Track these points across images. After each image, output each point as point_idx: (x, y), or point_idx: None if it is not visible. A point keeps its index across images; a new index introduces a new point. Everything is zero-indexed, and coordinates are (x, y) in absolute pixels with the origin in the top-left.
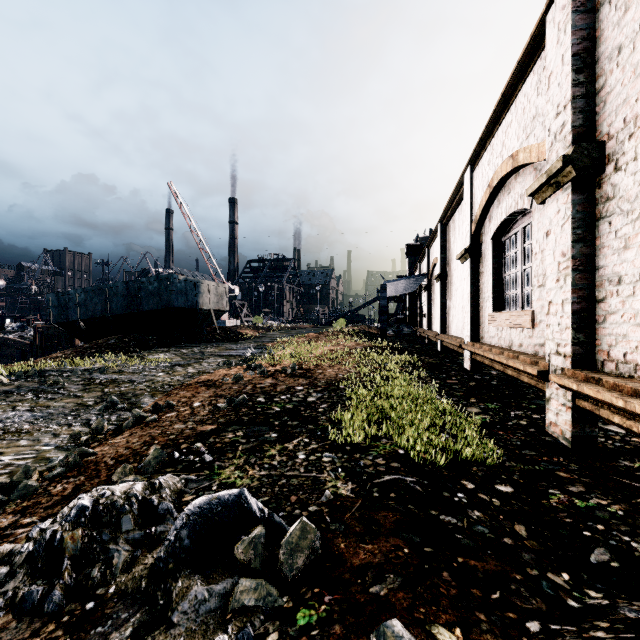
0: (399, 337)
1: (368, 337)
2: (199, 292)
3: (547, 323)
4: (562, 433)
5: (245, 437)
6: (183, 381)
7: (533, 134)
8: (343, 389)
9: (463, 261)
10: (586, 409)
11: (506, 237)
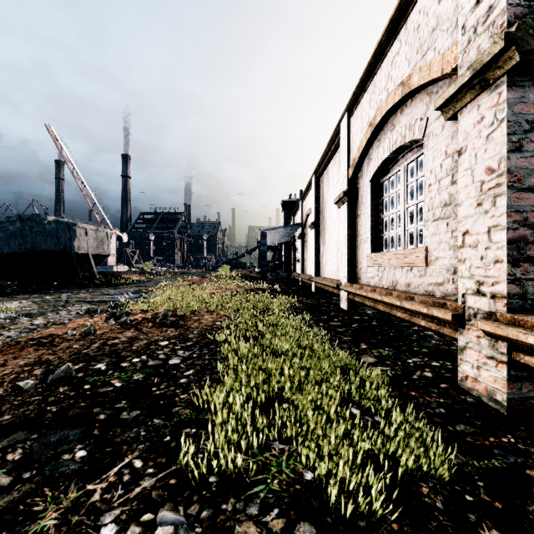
0: (276, 280)
1: (249, 280)
2: (74, 235)
3: (461, 258)
4: (488, 393)
5: (17, 467)
6: (14, 338)
7: (433, 48)
8: (219, 342)
9: (340, 205)
10: (527, 365)
11: (385, 178)
